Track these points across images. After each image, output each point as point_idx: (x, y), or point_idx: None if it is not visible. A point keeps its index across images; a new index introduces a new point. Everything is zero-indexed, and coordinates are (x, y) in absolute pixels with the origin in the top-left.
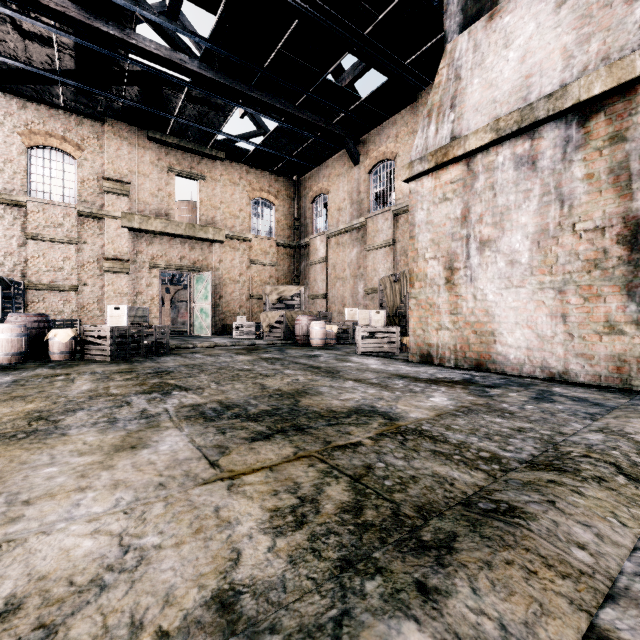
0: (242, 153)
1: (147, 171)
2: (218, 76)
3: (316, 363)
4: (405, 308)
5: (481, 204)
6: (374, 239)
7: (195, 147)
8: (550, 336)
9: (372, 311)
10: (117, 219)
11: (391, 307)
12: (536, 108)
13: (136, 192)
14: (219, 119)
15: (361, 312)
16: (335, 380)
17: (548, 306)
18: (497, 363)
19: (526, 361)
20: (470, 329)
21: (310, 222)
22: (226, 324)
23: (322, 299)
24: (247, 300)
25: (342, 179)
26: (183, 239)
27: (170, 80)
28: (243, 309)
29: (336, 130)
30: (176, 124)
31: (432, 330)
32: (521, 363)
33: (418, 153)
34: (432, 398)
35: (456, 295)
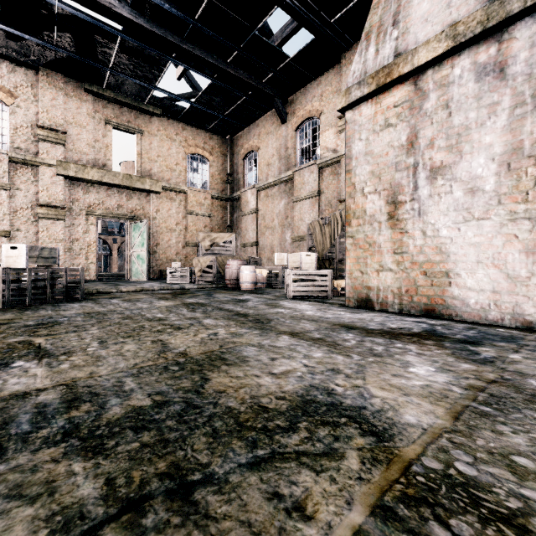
0: (178, 110)
1: (84, 122)
2: (150, 25)
3: (243, 309)
4: (335, 251)
5: (432, 126)
6: (300, 191)
7: (132, 102)
8: (525, 276)
9: (303, 254)
10: (52, 167)
11: (321, 250)
12: (508, 1)
13: (72, 142)
14: (154, 73)
15: (291, 255)
16: (265, 334)
17: (522, 240)
18: (453, 309)
19: (491, 306)
20: (418, 270)
21: (242, 177)
22: (163, 270)
23: (253, 247)
24: (183, 247)
25: (271, 137)
26: (120, 189)
27: (102, 28)
28: (179, 256)
29: (265, 89)
30: (112, 77)
31: (372, 272)
32: (485, 309)
33: (355, 78)
34: (412, 368)
35: (401, 232)
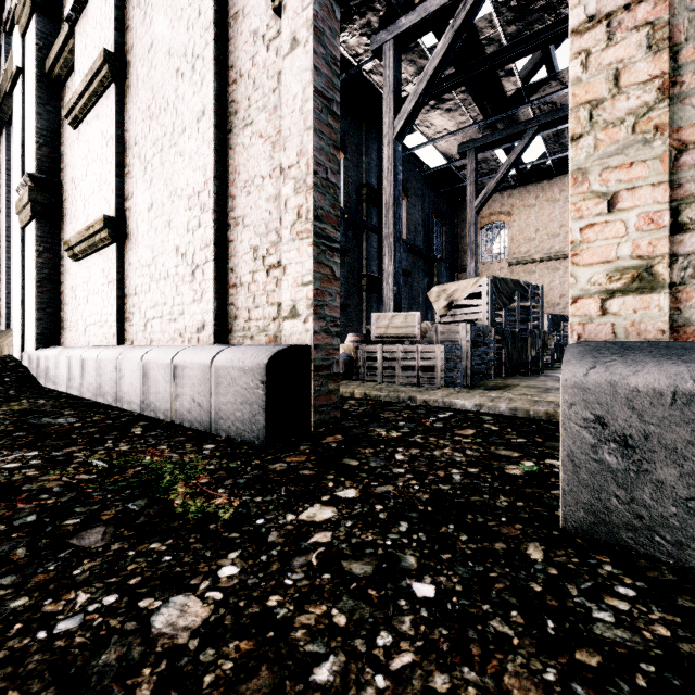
0: None
1: None
2: None
3: None
4: None
5: None
6: None
7: None
8: None
9: None
10: None
11: None
12: None
13: None
14: None
15: None
16: None
17: None
18: None
19: None
20: None
21: None
22: None
23: None
24: None
25: None
26: None
27: None
28: None
29: None
30: None
31: None
32: None
33: None
34: None
35: None
